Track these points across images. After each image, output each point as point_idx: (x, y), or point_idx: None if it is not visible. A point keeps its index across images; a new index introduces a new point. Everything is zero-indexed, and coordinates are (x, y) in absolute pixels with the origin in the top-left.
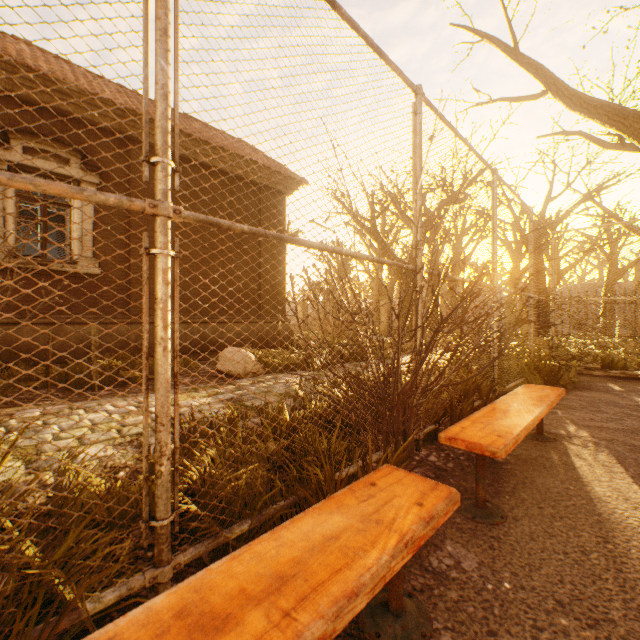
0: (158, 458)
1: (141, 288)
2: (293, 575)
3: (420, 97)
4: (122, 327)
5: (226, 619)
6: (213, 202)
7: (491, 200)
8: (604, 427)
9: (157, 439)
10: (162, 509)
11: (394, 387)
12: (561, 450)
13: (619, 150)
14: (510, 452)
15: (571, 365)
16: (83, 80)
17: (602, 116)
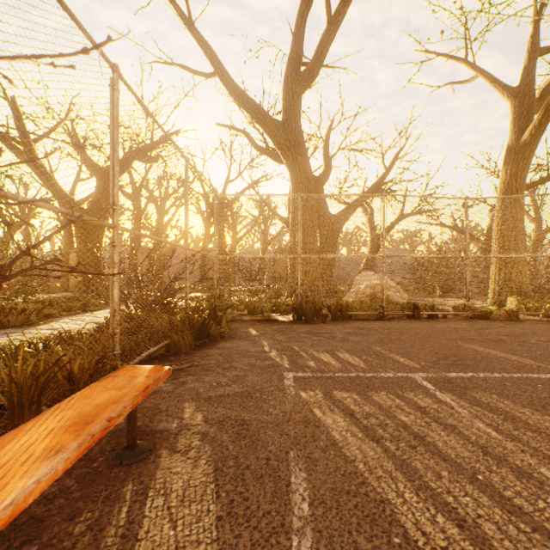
0: None
1: None
2: None
3: None
4: None
5: None
6: None
7: (110, 105)
8: (226, 395)
9: None
10: None
11: None
12: (145, 481)
13: (266, 154)
14: (27, 547)
15: (224, 315)
16: None
17: (252, 111)
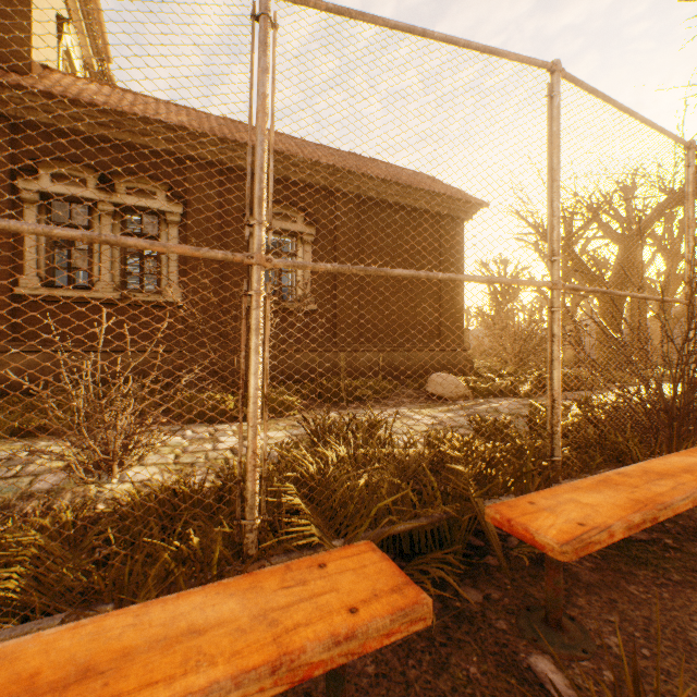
0: (555, 423)
1: (343, 320)
2: (690, 469)
3: (692, 151)
4: (331, 354)
5: (671, 474)
6: (398, 237)
7: None
8: None
9: (554, 413)
10: (557, 452)
11: (673, 403)
12: None
13: None
14: None
15: None
16: (304, 150)
17: None
